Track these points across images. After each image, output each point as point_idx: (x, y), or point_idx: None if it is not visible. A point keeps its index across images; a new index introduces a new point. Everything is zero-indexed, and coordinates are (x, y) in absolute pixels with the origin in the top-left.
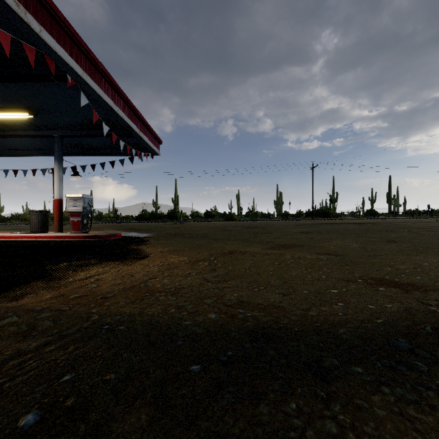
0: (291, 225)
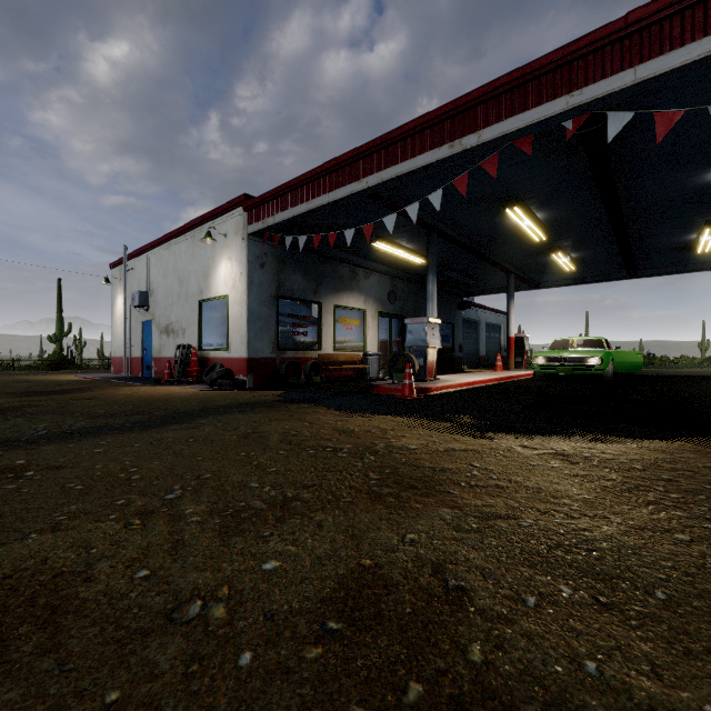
0: None
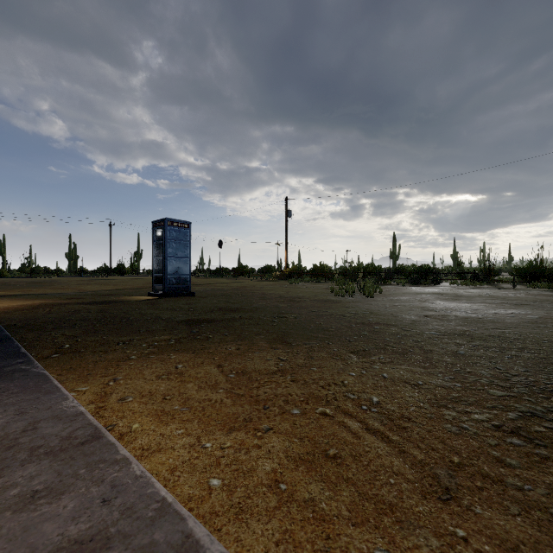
0: (74, 280)
